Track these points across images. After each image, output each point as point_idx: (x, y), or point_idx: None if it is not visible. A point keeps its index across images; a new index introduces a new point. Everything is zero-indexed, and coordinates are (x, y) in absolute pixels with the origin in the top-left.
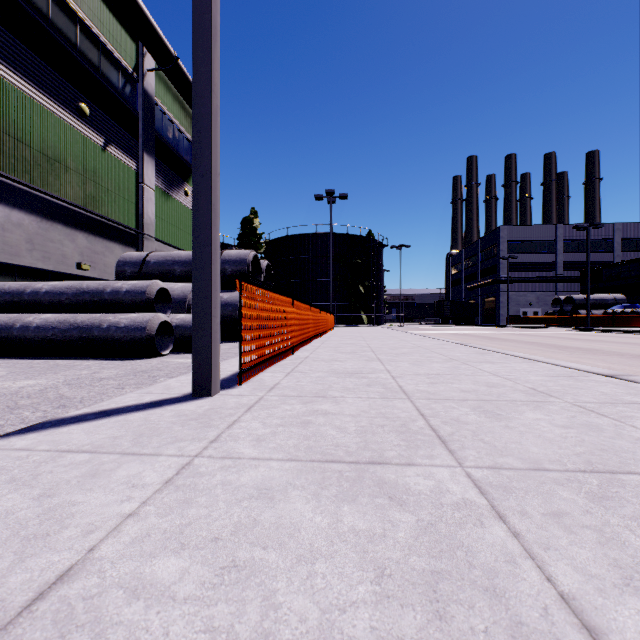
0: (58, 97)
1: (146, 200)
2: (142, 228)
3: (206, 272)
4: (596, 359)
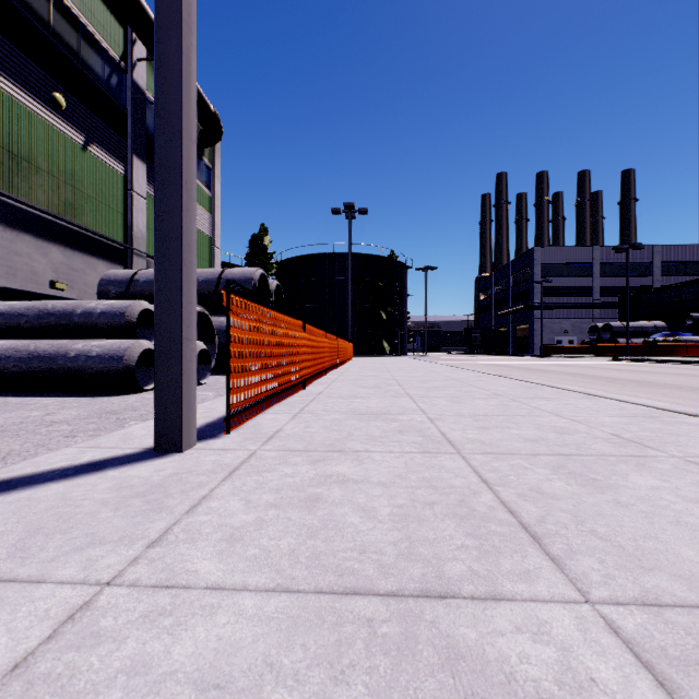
0: (26, 84)
1: (136, 210)
2: (131, 242)
3: (174, 276)
4: (655, 393)
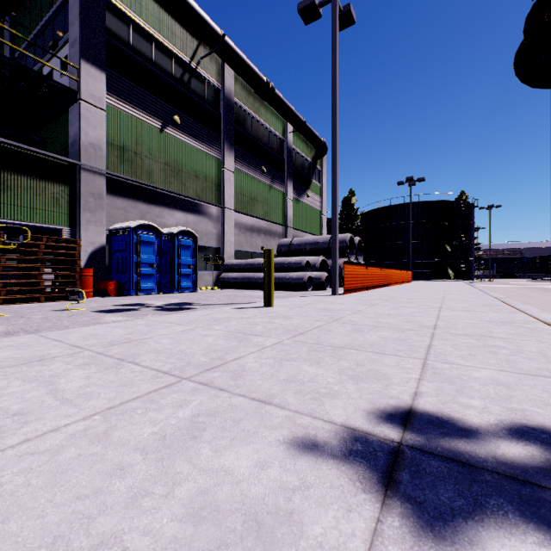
0: (254, 168)
1: (288, 207)
2: (286, 223)
3: (335, 262)
4: None
